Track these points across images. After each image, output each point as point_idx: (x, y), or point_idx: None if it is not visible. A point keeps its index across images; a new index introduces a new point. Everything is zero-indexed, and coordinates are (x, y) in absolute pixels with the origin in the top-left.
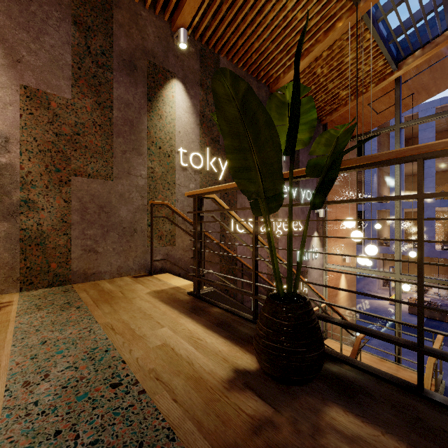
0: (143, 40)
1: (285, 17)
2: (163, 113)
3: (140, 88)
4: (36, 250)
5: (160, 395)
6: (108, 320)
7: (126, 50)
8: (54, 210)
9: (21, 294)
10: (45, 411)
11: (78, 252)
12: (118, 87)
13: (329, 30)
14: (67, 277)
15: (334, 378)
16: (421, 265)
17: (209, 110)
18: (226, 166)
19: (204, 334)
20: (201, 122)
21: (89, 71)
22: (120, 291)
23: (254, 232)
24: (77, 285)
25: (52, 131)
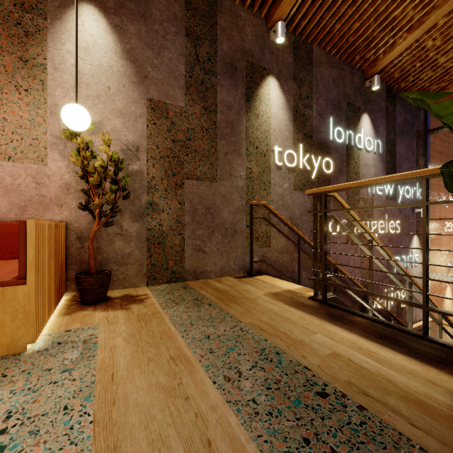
0: (242, 41)
1: None
2: (259, 112)
3: (239, 89)
4: (158, 249)
5: (388, 415)
6: (249, 320)
7: (228, 53)
8: (171, 211)
9: (149, 288)
10: (271, 412)
11: (189, 251)
12: (221, 91)
13: None
14: (181, 274)
15: None
16: None
17: (302, 104)
18: (318, 163)
19: (372, 346)
20: (294, 117)
21: (198, 78)
22: (235, 291)
23: (425, 232)
24: (190, 283)
25: (169, 138)
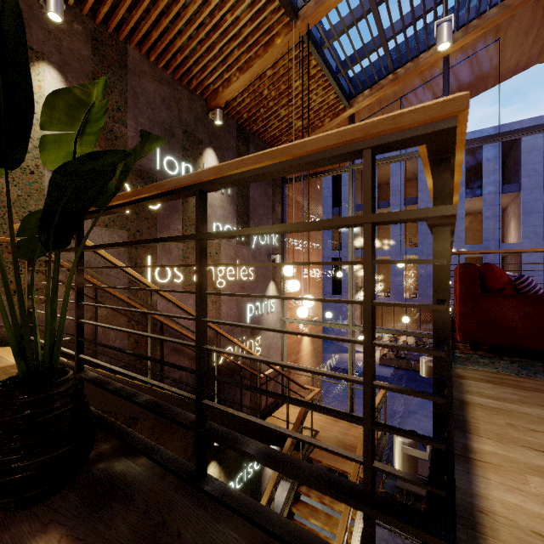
0: None
1: (212, 16)
2: None
3: None
4: None
5: None
6: None
7: None
8: None
9: None
10: None
11: None
12: None
13: (268, 45)
14: None
15: (104, 482)
16: (198, 323)
17: (109, 116)
18: None
19: None
20: None
21: None
22: None
23: (76, 282)
24: None
25: None
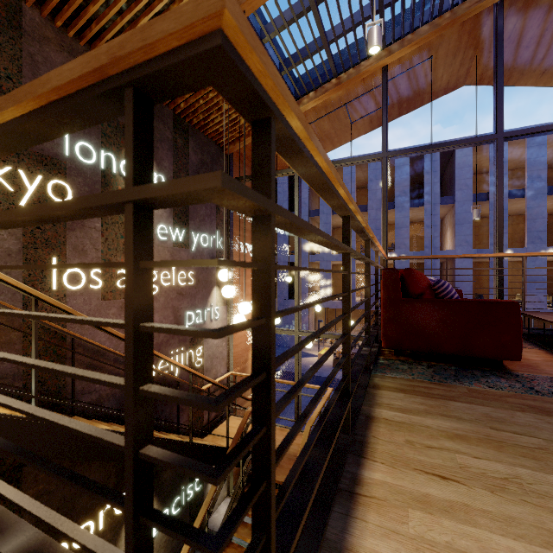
0: None
1: None
2: None
3: None
4: None
5: None
6: None
7: None
8: None
9: None
10: None
11: None
12: None
13: None
14: None
15: None
16: None
17: None
18: (39, 185)
19: None
20: None
21: None
22: None
23: None
24: None
25: None
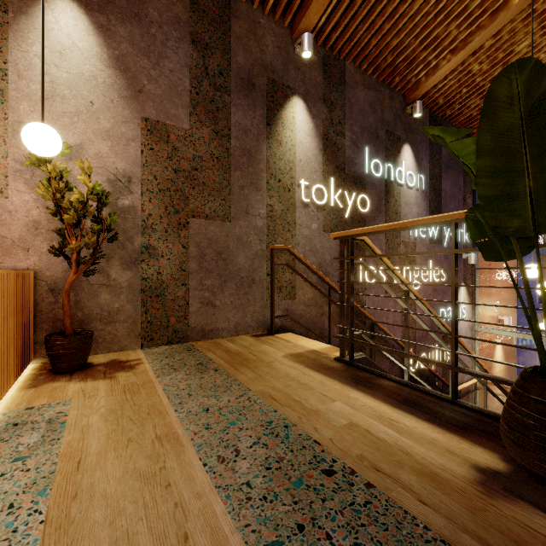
0: (262, 53)
1: (438, 1)
2: (283, 139)
3: (258, 111)
4: (156, 303)
5: (396, 492)
6: (260, 387)
7: (244, 66)
8: (173, 257)
9: (144, 351)
10: (266, 496)
11: (195, 305)
12: (236, 112)
13: (498, 10)
14: (185, 334)
15: None
16: None
17: (333, 131)
18: (353, 201)
19: (394, 414)
20: (324, 146)
21: (207, 95)
22: (249, 353)
23: (453, 283)
24: (197, 344)
25: (171, 167)
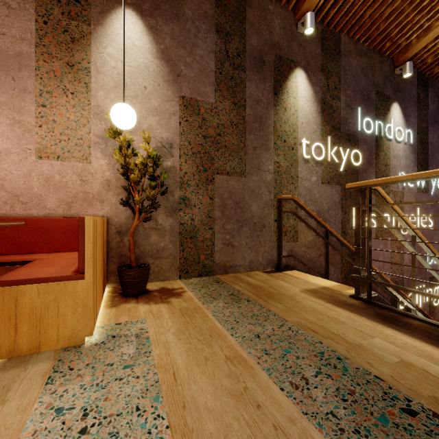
0: (270, 35)
1: None
2: (287, 105)
3: (267, 83)
4: (190, 243)
5: None
6: (295, 319)
7: (256, 47)
8: (202, 206)
9: (182, 281)
10: (358, 430)
11: (219, 245)
12: (250, 86)
13: None
14: (211, 268)
15: None
16: None
17: (330, 95)
18: (347, 156)
19: None
20: (322, 109)
21: (228, 74)
22: (269, 286)
23: None
24: (221, 277)
25: (201, 134)
